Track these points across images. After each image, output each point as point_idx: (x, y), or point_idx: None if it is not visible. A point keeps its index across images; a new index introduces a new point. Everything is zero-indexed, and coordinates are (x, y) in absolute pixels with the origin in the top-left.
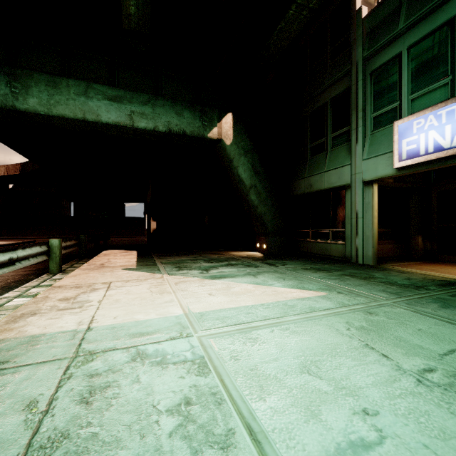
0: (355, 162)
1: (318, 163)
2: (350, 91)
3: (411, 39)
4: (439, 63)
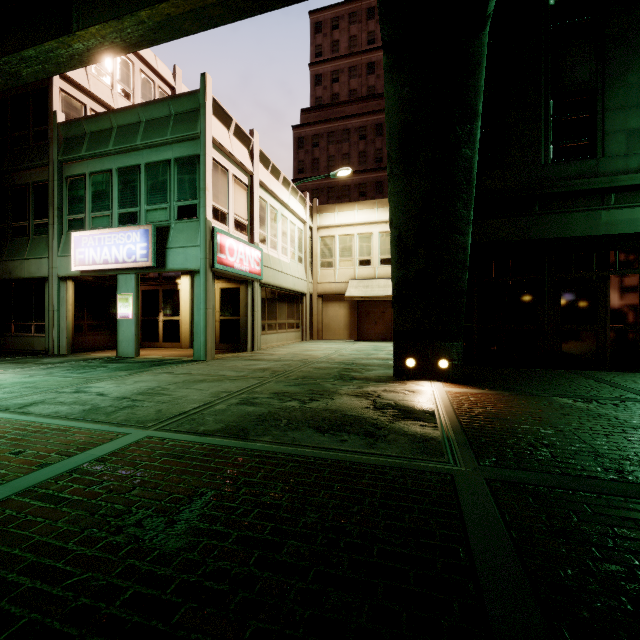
0: (53, 257)
1: (19, 247)
2: (49, 186)
3: (92, 168)
4: (106, 198)
